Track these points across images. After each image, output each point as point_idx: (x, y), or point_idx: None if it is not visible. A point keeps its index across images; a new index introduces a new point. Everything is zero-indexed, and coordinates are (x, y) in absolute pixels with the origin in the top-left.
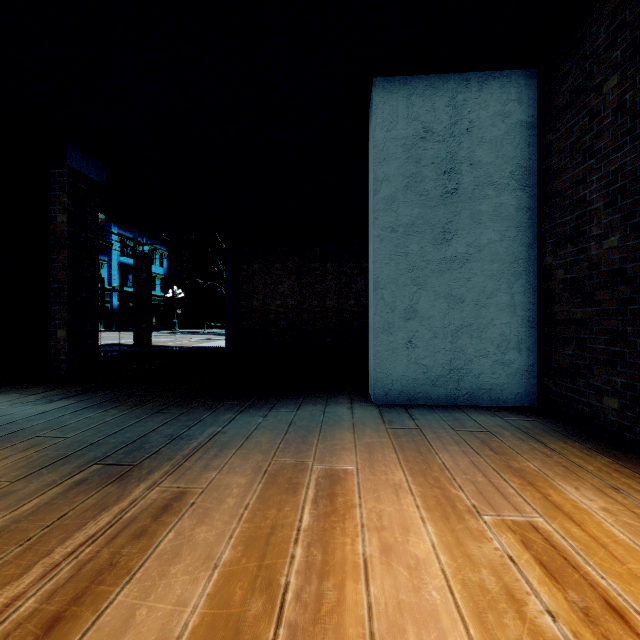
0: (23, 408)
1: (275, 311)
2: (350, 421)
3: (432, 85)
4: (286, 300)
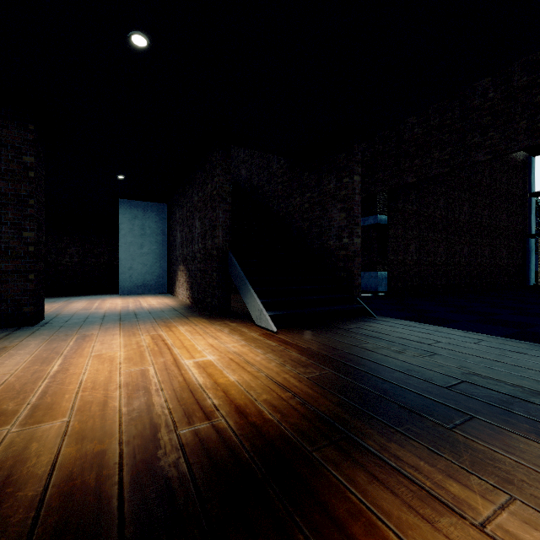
0: None
1: (65, 265)
2: (110, 296)
3: (138, 204)
4: (73, 258)
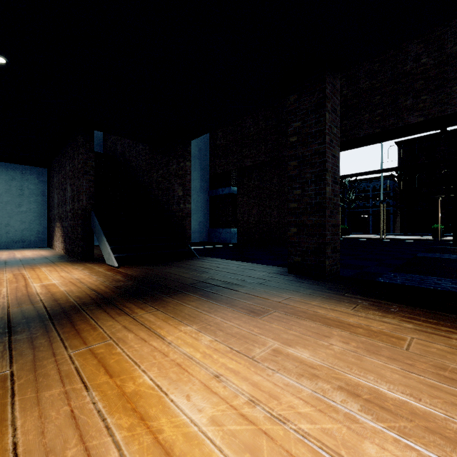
0: None
1: None
2: None
3: (15, 167)
4: None
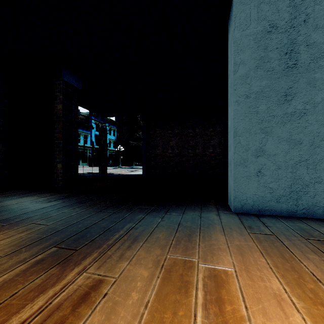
0: (35, 205)
1: (168, 156)
2: (220, 225)
3: None
4: (174, 150)
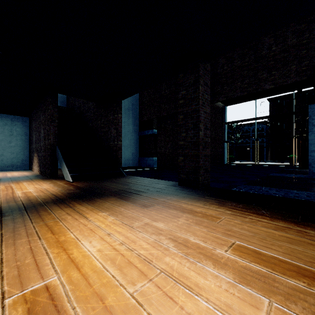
0: None
1: None
2: None
3: (7, 116)
4: None
